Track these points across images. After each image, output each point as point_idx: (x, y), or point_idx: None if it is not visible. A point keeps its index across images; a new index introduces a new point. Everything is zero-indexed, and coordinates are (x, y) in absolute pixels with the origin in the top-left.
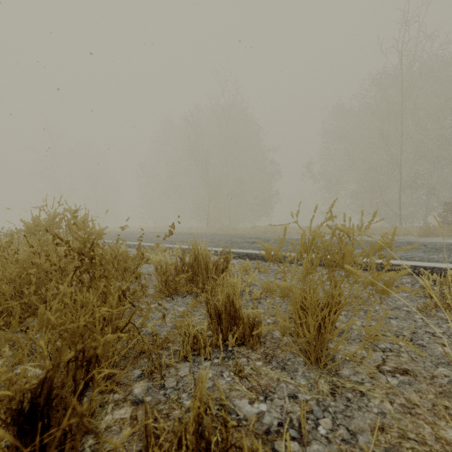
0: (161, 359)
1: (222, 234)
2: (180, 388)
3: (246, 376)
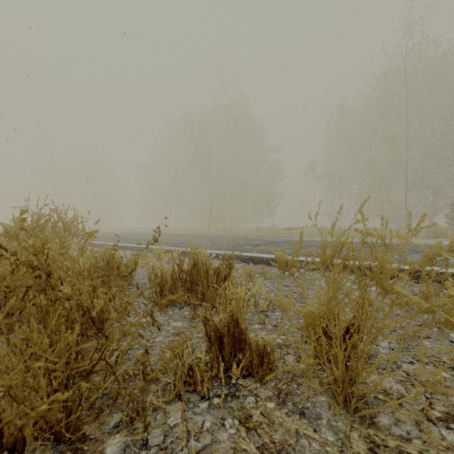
0: (147, 397)
1: (224, 236)
2: (168, 446)
3: (255, 426)
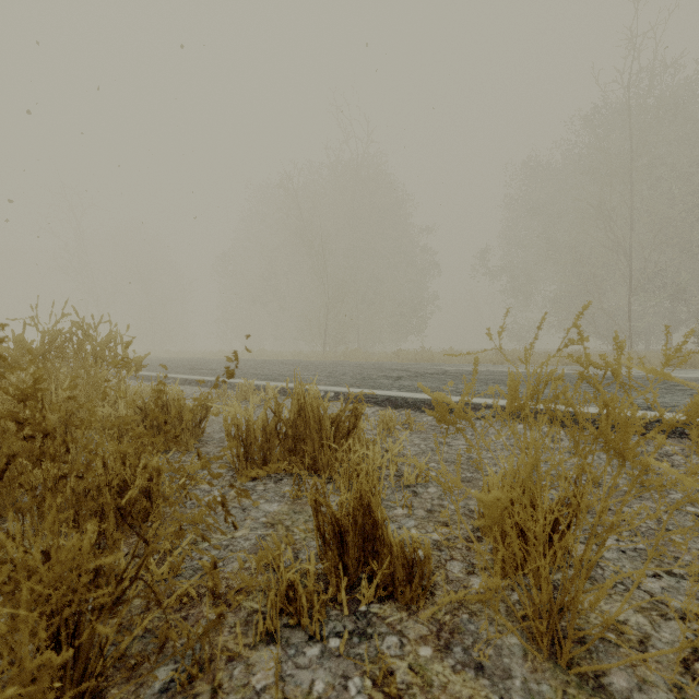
0: (218, 636)
1: (347, 364)
2: None
3: (400, 690)
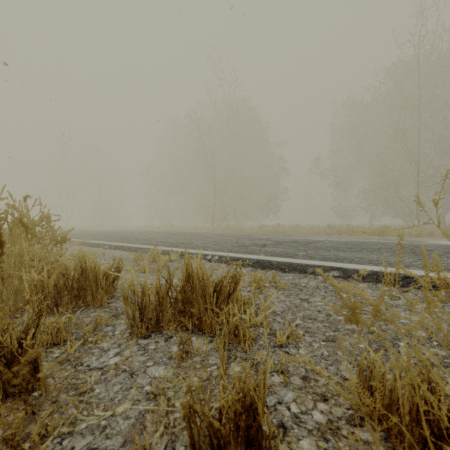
0: None
1: (227, 235)
2: None
3: None
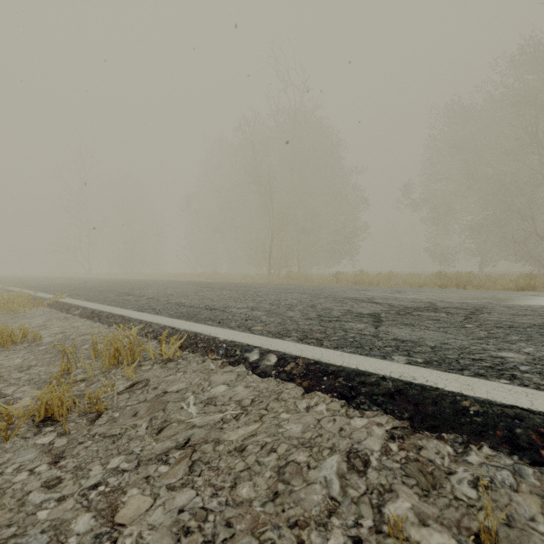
0: None
1: (291, 289)
2: None
3: None
